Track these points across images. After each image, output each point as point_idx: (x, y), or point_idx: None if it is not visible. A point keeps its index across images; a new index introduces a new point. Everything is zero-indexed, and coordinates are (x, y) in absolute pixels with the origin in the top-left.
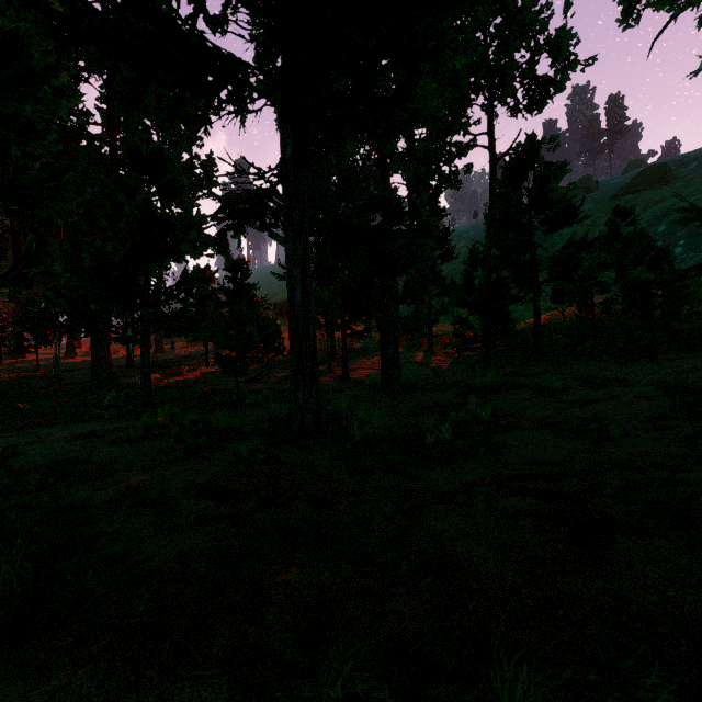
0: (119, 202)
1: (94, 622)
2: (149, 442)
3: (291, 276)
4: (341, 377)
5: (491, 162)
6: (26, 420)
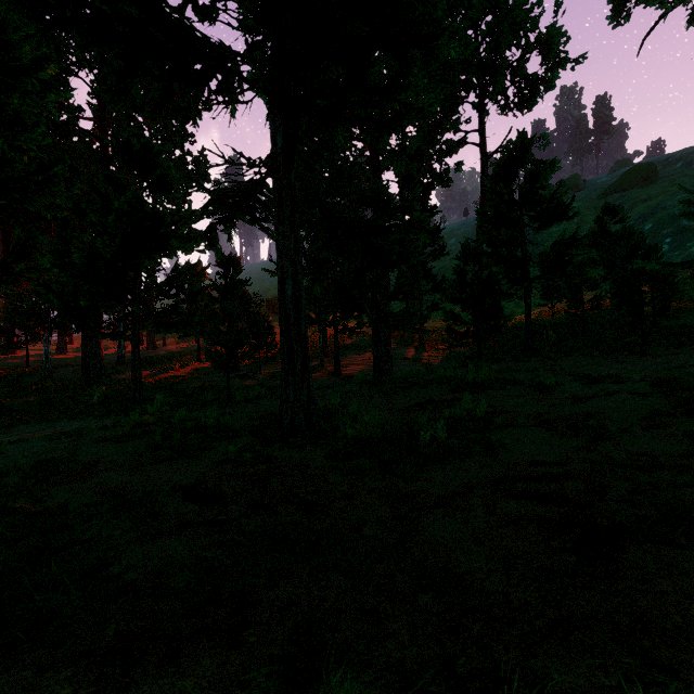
0: (108, 196)
1: (59, 647)
2: (136, 440)
3: (281, 271)
4: (333, 373)
5: (482, 160)
6: (13, 417)
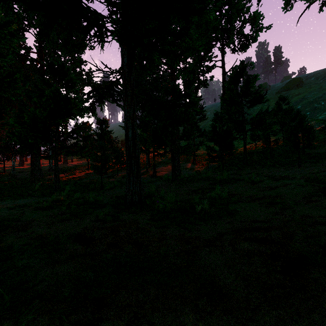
0: (43, 89)
1: None
2: (53, 209)
3: (126, 124)
4: (152, 175)
5: (223, 74)
6: None
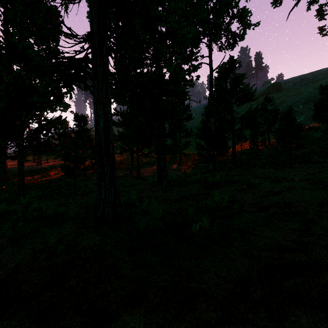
0: (2, 75)
1: None
2: None
3: (96, 111)
4: (136, 177)
5: (210, 71)
6: None
